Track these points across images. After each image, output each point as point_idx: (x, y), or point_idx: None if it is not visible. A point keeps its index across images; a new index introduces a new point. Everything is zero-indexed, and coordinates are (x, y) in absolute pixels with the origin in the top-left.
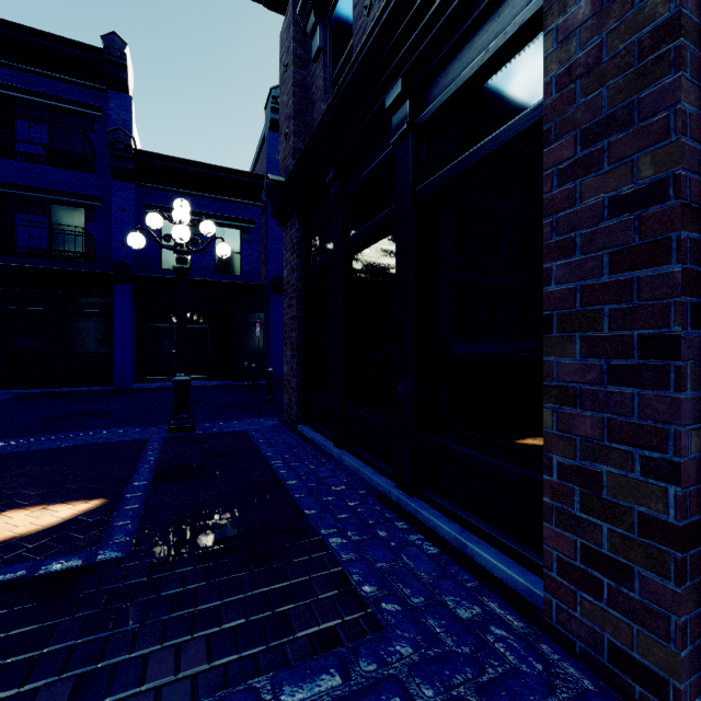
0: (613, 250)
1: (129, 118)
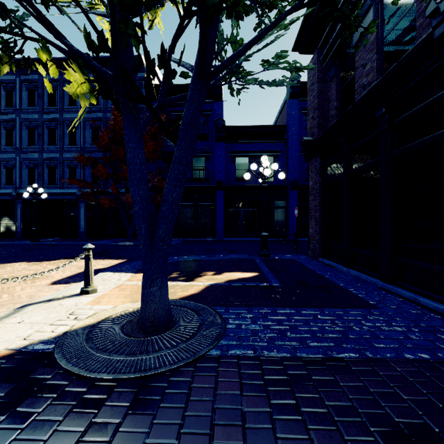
0: None
1: (222, 112)
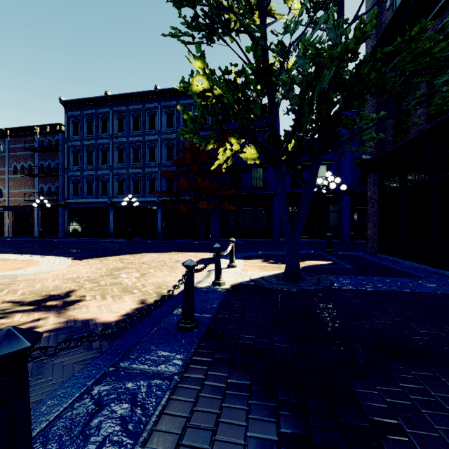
0: None
1: (278, 127)
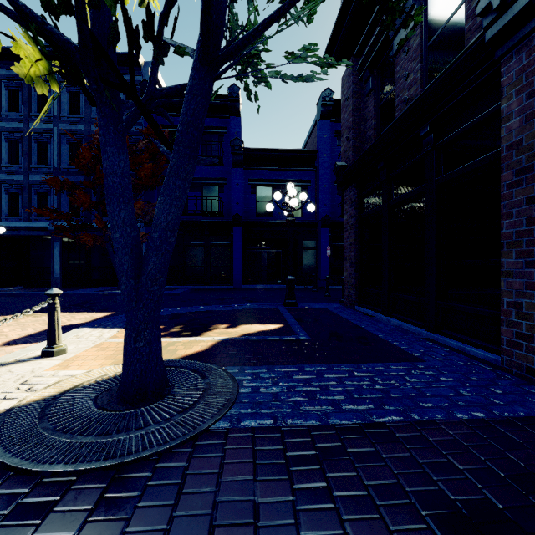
0: (527, 217)
1: (240, 130)
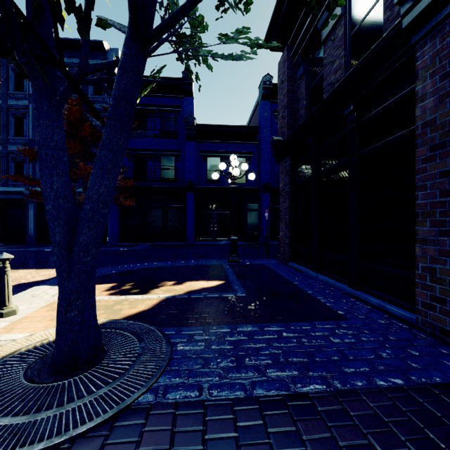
0: (440, 190)
1: (193, 109)
